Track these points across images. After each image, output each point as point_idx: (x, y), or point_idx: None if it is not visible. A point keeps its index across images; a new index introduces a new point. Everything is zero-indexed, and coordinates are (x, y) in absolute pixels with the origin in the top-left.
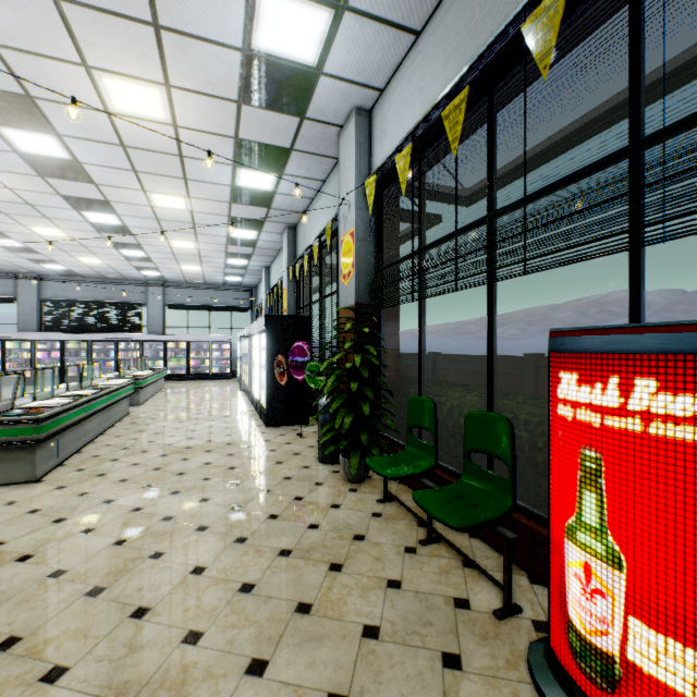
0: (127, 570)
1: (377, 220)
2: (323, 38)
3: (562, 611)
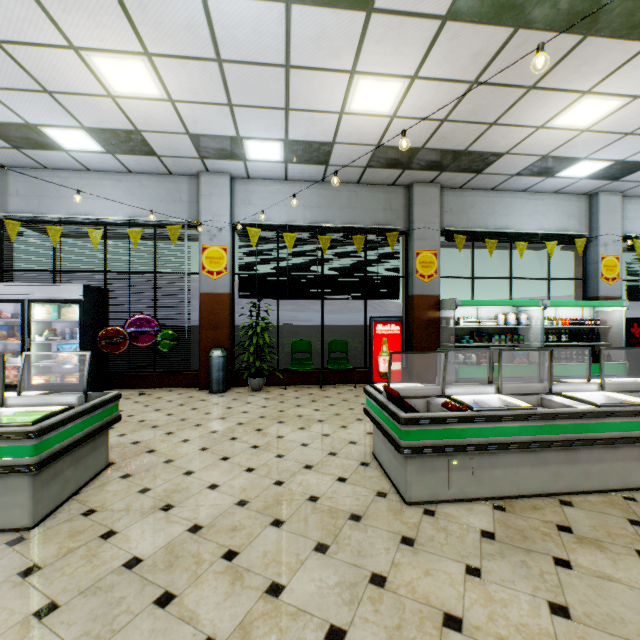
0: (309, 418)
1: (233, 244)
2: (267, 160)
3: (378, 371)
